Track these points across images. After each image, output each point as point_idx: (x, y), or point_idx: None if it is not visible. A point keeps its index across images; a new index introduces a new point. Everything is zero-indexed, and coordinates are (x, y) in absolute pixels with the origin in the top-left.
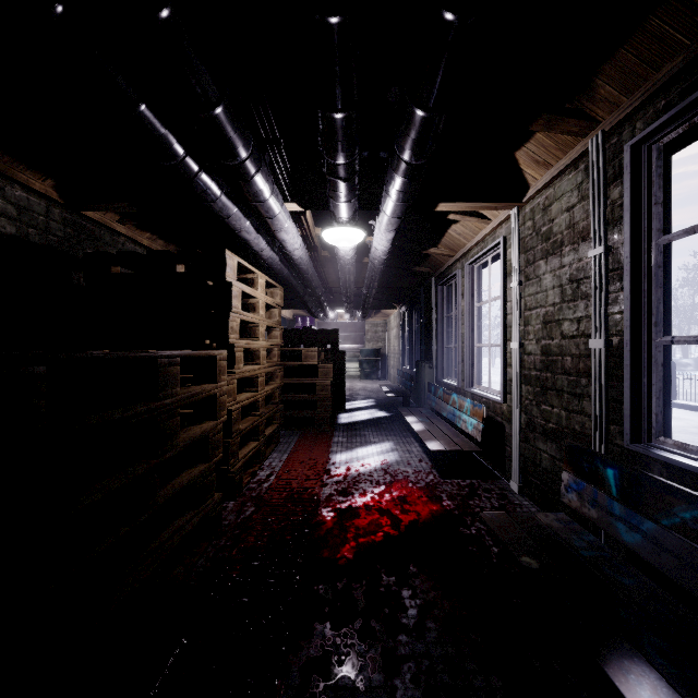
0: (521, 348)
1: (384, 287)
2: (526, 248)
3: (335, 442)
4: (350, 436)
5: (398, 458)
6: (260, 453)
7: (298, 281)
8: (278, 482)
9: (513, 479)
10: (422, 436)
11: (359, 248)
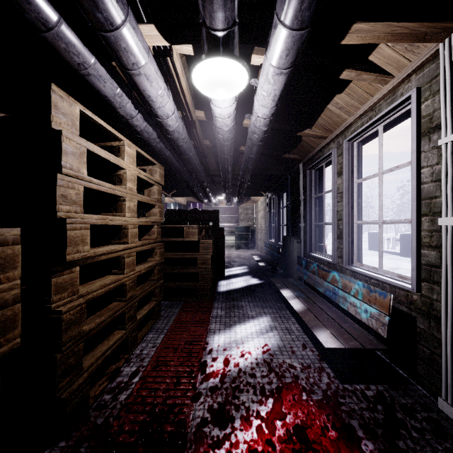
0: None
1: (257, 174)
2: None
3: (214, 316)
4: (228, 308)
5: (279, 342)
6: (127, 342)
7: (182, 167)
8: (140, 390)
9: (443, 397)
10: (307, 321)
11: (236, 141)
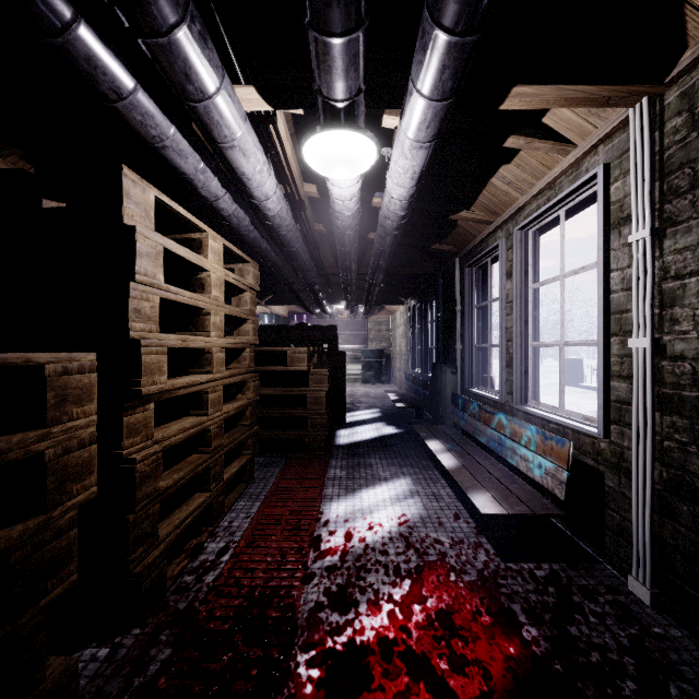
0: (652, 347)
1: (393, 273)
2: (666, 168)
3: (330, 478)
4: (351, 468)
5: (423, 511)
6: (212, 509)
7: (284, 263)
8: (232, 570)
9: (633, 574)
10: (460, 481)
11: (362, 224)
